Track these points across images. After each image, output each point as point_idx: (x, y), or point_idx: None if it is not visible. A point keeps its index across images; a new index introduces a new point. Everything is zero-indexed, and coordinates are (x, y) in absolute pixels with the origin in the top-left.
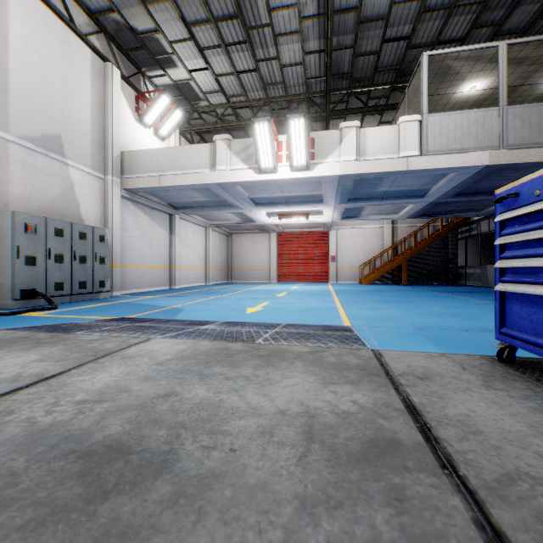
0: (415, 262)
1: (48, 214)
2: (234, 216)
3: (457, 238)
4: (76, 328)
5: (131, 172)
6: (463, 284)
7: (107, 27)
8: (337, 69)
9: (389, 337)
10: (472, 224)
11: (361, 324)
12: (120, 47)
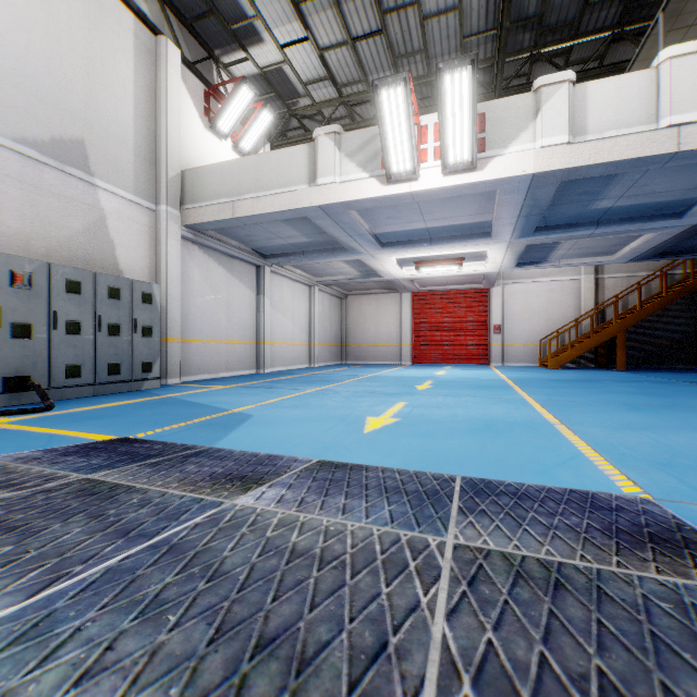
0: (635, 334)
1: (64, 260)
2: (349, 268)
3: None
4: None
5: (195, 200)
6: None
7: None
8: (516, 12)
9: None
10: None
11: (674, 490)
12: (181, 18)
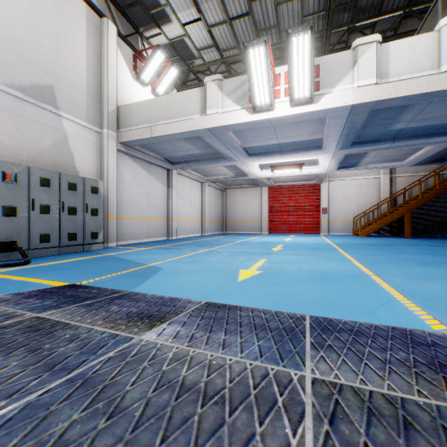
0: (417, 213)
1: (39, 165)
2: (228, 170)
3: None
4: None
5: (126, 126)
6: None
7: None
8: None
9: None
10: None
11: None
12: (118, 7)
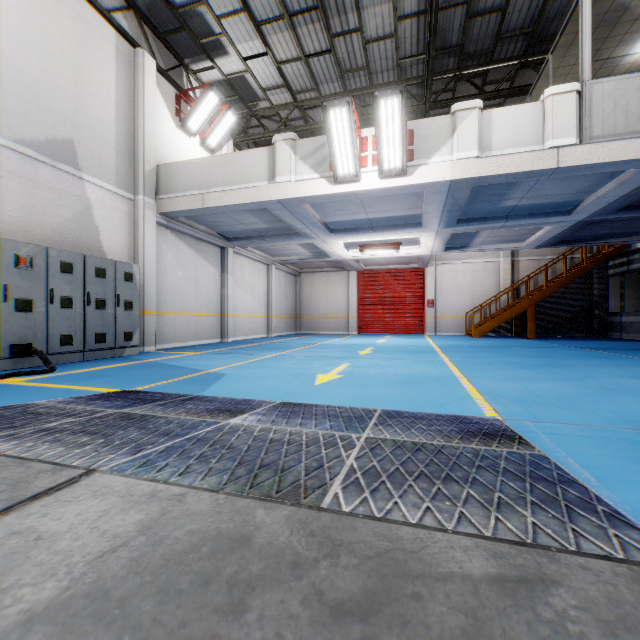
0: (544, 307)
1: (56, 244)
2: (303, 250)
3: (606, 275)
4: (2, 424)
5: (169, 191)
6: (616, 338)
7: (137, 3)
8: (442, 41)
9: (602, 454)
10: (630, 254)
11: (518, 414)
12: (156, 31)
